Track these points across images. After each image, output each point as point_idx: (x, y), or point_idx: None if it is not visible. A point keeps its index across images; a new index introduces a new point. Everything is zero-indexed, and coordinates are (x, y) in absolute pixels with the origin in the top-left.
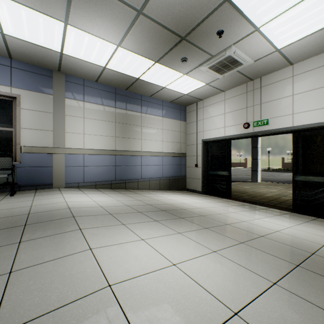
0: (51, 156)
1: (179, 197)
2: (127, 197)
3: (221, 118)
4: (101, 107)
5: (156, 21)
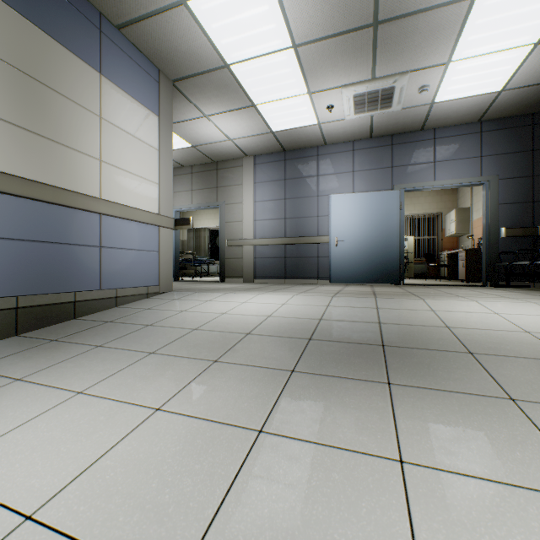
0: None
1: None
2: None
3: None
4: None
5: None
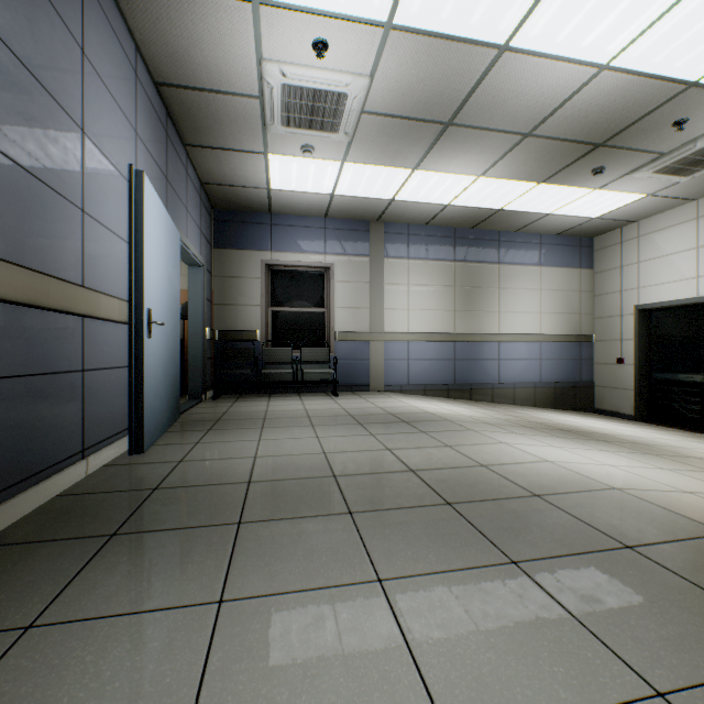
0: (367, 345)
1: (583, 419)
2: (488, 410)
3: (687, 258)
4: (432, 264)
5: (551, 137)
